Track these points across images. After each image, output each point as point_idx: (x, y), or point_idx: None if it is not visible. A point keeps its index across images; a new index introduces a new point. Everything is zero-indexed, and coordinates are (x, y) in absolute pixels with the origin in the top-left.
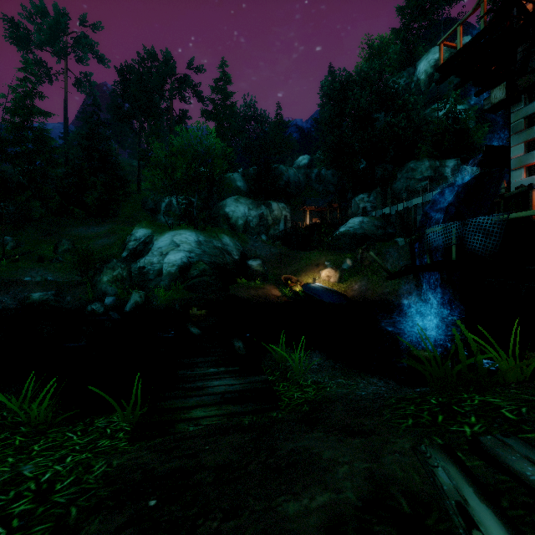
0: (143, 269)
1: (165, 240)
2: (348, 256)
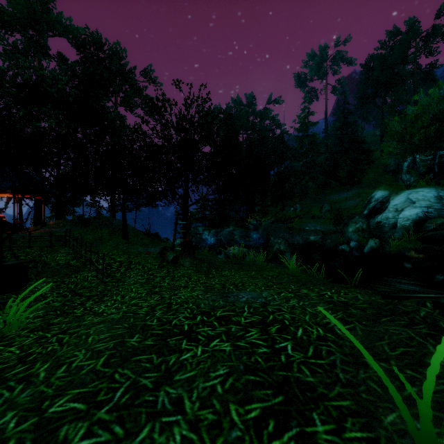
0: (379, 223)
1: (400, 199)
2: None
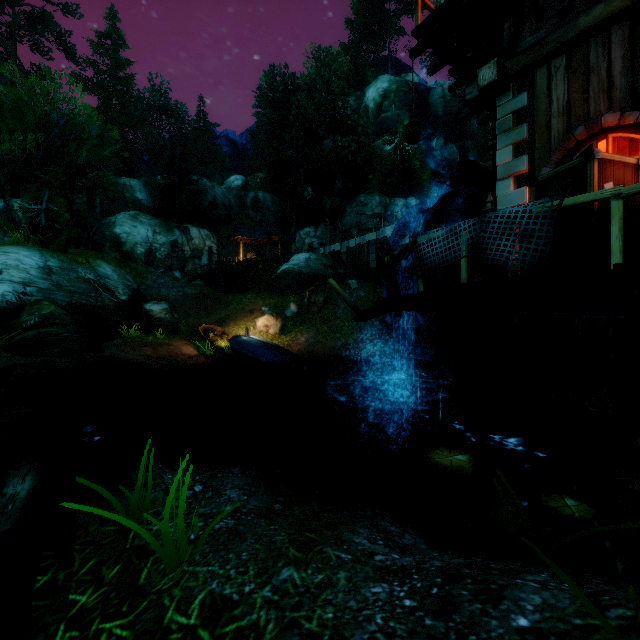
0: None
1: None
2: (292, 299)
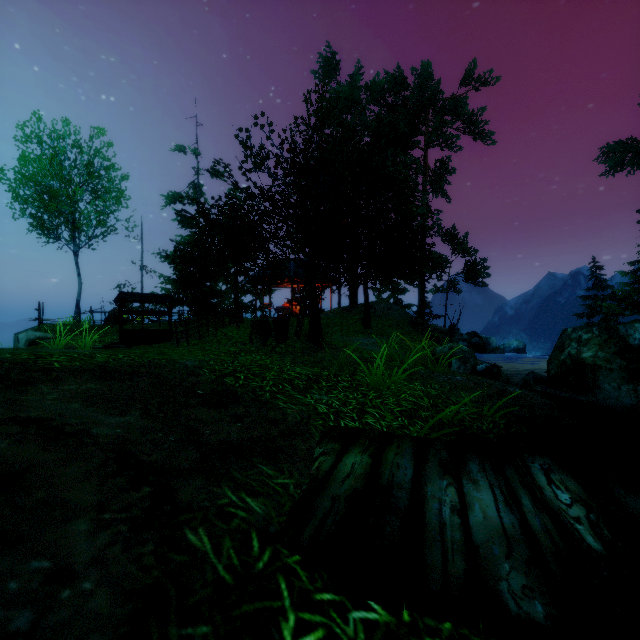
0: None
1: None
2: None
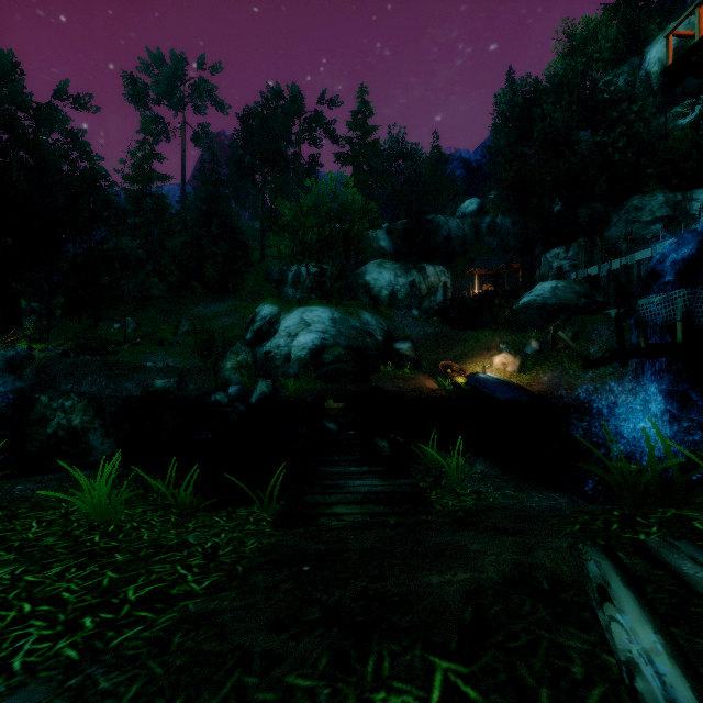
0: (269, 354)
1: (293, 318)
2: (533, 336)
